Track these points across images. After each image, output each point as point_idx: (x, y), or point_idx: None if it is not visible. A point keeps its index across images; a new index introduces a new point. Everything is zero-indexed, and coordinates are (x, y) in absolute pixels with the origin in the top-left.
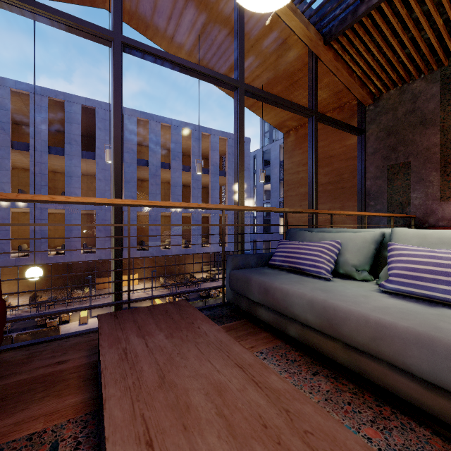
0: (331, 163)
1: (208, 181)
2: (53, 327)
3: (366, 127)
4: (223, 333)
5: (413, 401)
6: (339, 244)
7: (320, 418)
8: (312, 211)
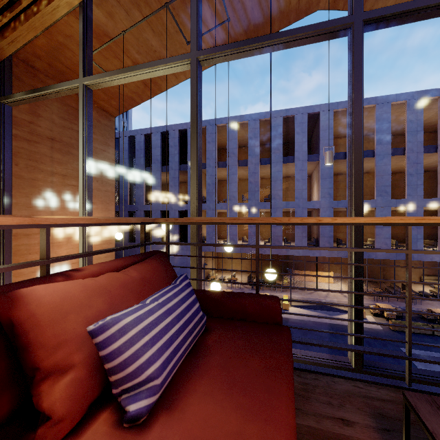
0: None
1: (434, 162)
2: None
3: None
4: None
5: None
6: None
7: None
8: None
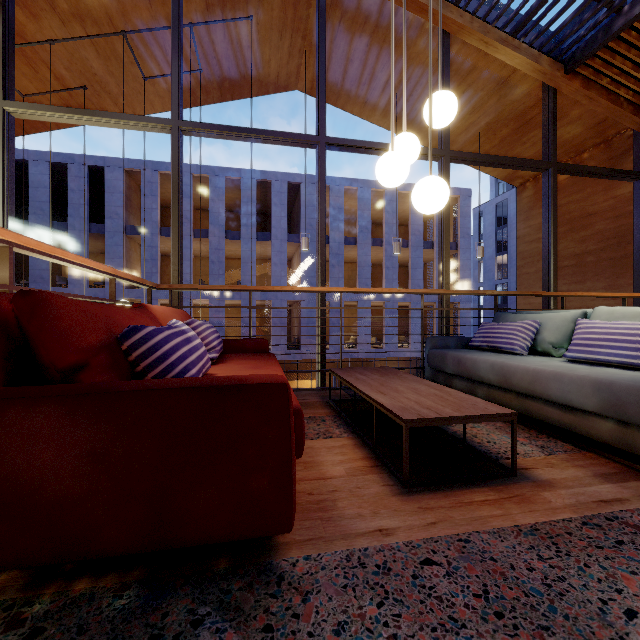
0: (591, 223)
1: (408, 257)
2: None
3: None
4: (418, 378)
5: (556, 423)
6: (536, 323)
7: (467, 396)
8: (531, 293)
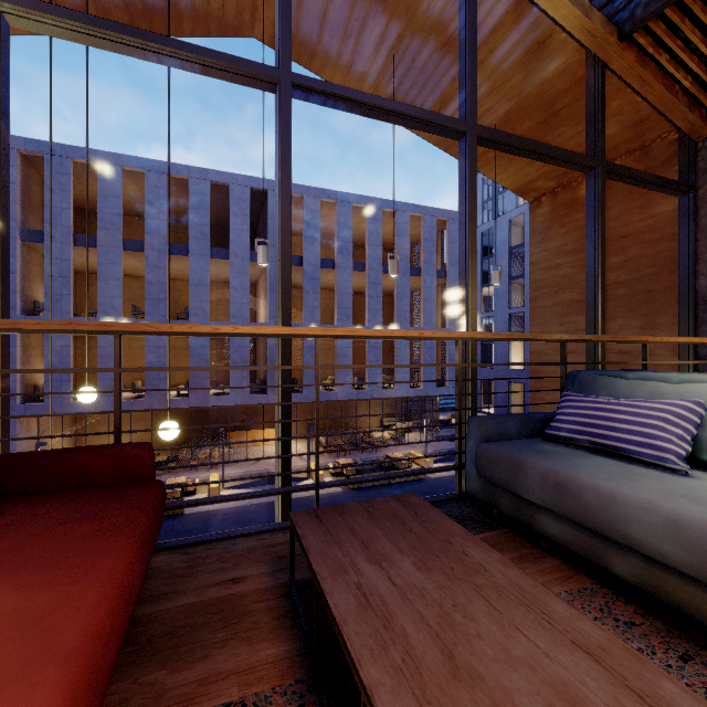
0: (623, 248)
1: (392, 285)
2: (176, 499)
3: (697, 181)
4: (515, 570)
5: None
6: (701, 406)
7: None
8: (610, 339)
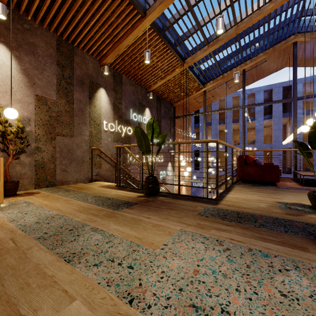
0: None
1: None
2: None
3: None
4: None
5: None
6: None
7: None
8: None
